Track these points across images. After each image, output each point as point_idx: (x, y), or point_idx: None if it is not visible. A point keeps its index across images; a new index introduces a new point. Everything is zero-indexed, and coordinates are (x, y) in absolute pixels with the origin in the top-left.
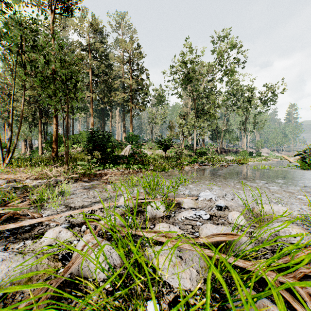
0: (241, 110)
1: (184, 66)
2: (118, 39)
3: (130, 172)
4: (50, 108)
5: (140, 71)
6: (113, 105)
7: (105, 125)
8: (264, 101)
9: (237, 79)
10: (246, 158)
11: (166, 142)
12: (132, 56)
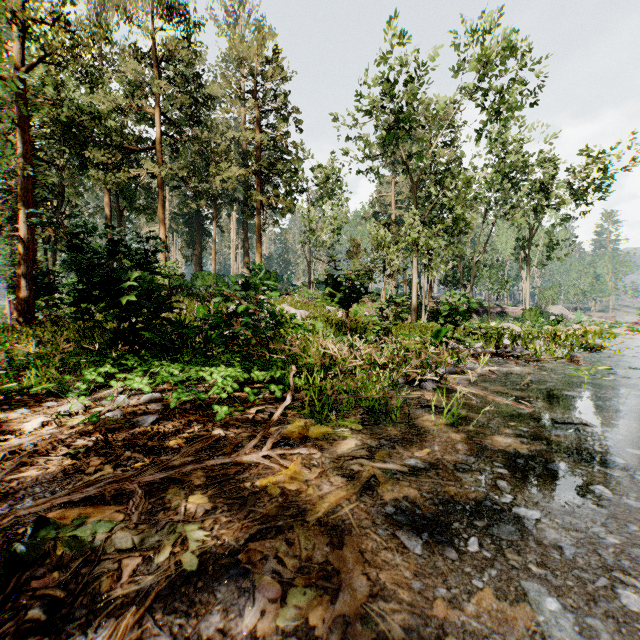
0: (520, 213)
1: (391, 96)
2: (231, 50)
3: (178, 415)
4: (61, 205)
5: (280, 113)
6: (220, 203)
7: (205, 251)
8: (574, 193)
9: (514, 139)
10: (540, 327)
11: (351, 280)
12: (262, 78)
